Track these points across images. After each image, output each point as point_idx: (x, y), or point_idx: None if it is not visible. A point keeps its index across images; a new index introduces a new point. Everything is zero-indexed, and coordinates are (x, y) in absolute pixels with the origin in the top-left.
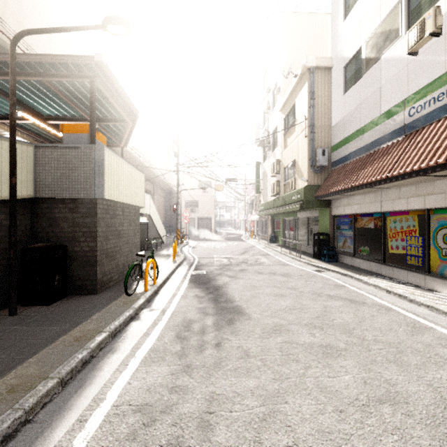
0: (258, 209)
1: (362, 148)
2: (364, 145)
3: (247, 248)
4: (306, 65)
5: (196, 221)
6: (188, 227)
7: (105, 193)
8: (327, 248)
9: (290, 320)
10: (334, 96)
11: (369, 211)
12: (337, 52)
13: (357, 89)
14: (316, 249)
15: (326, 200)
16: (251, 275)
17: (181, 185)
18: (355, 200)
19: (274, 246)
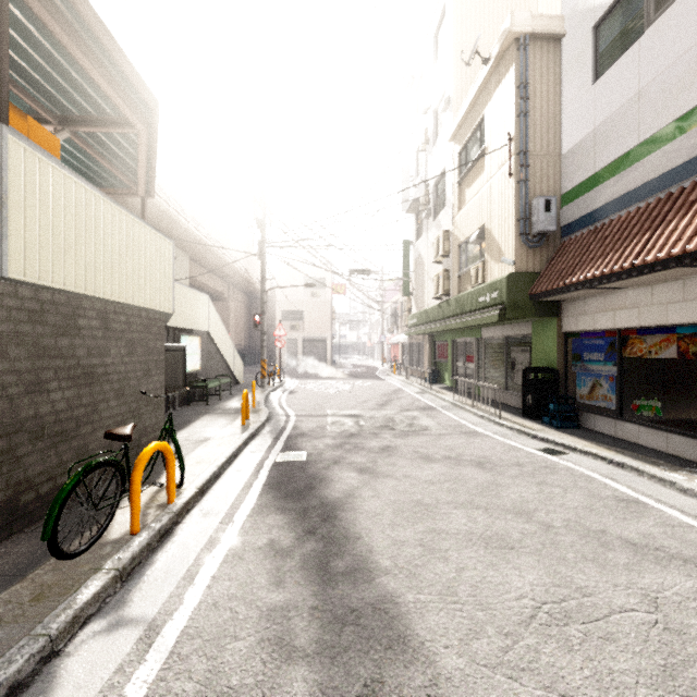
0: (405, 325)
1: (644, 186)
2: (652, 179)
3: (389, 395)
4: (513, 29)
5: (300, 344)
6: (287, 354)
7: (9, 264)
8: (556, 400)
9: (584, 693)
10: (569, 91)
11: (667, 321)
12: (577, 1)
13: (632, 63)
14: (529, 400)
15: (551, 302)
16: (406, 464)
17: (269, 279)
18: (626, 298)
19: (437, 391)
